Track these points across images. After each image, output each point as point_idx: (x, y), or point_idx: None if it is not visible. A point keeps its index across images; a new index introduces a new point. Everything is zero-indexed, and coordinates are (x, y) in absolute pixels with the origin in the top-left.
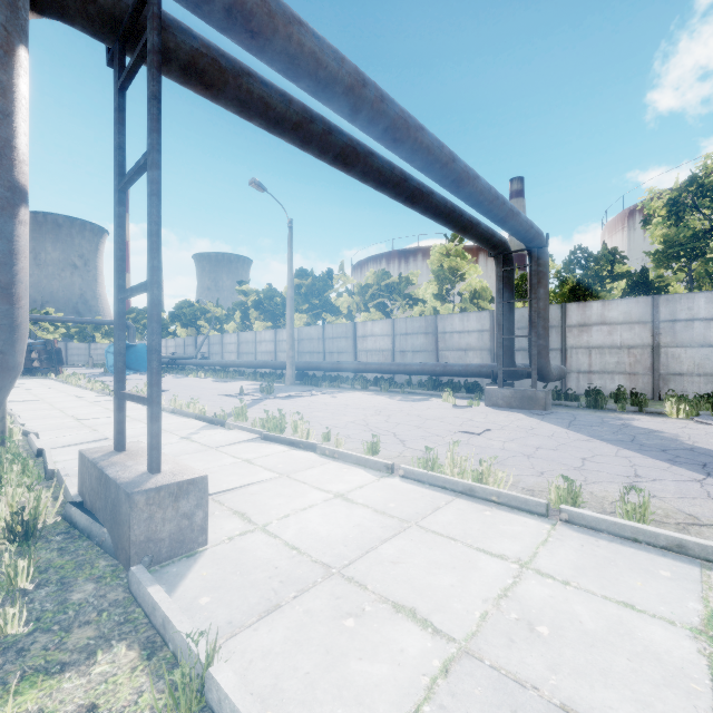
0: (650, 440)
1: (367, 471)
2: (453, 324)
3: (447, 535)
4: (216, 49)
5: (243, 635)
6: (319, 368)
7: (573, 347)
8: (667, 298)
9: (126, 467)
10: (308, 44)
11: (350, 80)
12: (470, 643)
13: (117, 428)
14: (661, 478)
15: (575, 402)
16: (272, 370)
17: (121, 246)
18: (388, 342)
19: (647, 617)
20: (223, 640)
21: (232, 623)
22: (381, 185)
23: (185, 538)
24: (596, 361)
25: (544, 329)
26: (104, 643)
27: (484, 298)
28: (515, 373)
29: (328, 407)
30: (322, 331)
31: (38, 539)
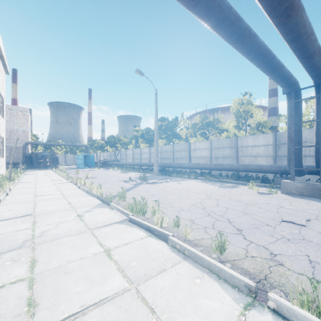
0: None
1: (223, 288)
2: (248, 142)
3: None
4: None
5: None
6: (171, 166)
7: None
8: None
9: None
10: None
11: None
12: None
13: None
14: None
15: None
16: (148, 167)
17: None
18: (208, 152)
19: None
20: None
21: None
22: (220, 23)
23: None
24: None
25: None
26: None
27: (265, 126)
28: (302, 171)
29: (176, 190)
30: (172, 147)
31: None
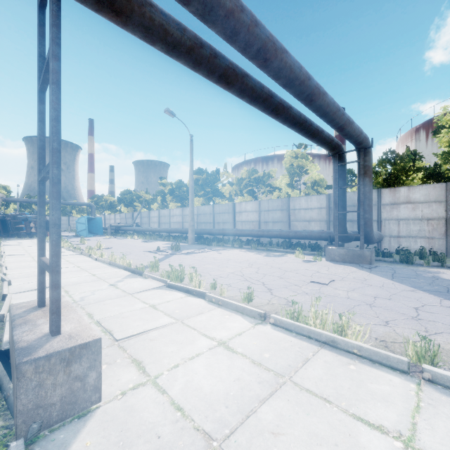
0: None
1: (244, 318)
2: (301, 204)
3: (320, 395)
4: None
5: None
6: (210, 233)
7: (386, 219)
8: None
9: (34, 326)
10: None
11: (231, 5)
12: None
13: (38, 288)
14: None
15: (391, 258)
16: (180, 234)
17: (42, 137)
18: (256, 216)
19: None
20: None
21: None
22: (254, 100)
23: (77, 399)
24: (403, 229)
25: (369, 206)
26: None
27: (321, 186)
28: (347, 238)
29: (215, 260)
30: (212, 209)
31: None
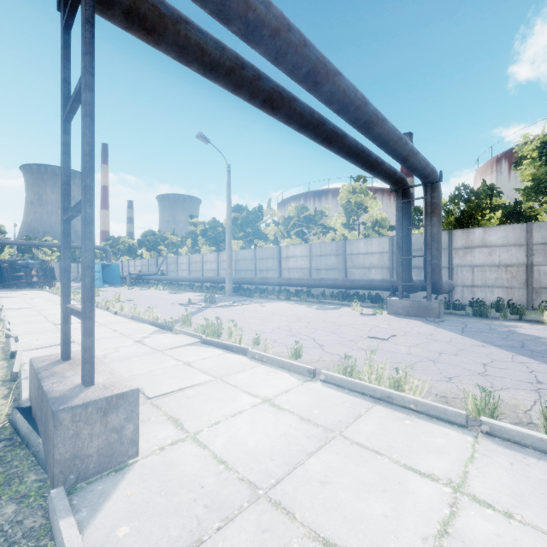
0: (538, 346)
1: (291, 375)
2: (359, 247)
3: (372, 448)
4: None
5: None
6: (251, 282)
7: (458, 265)
8: (540, 224)
9: (63, 378)
10: None
11: (276, 24)
12: None
13: (63, 338)
14: None
15: (463, 311)
16: (215, 284)
17: (67, 172)
18: (306, 262)
19: None
20: None
21: None
22: (303, 127)
23: (114, 452)
24: (478, 277)
25: (437, 250)
26: None
27: (383, 226)
28: (412, 287)
29: (258, 314)
30: (254, 253)
31: None
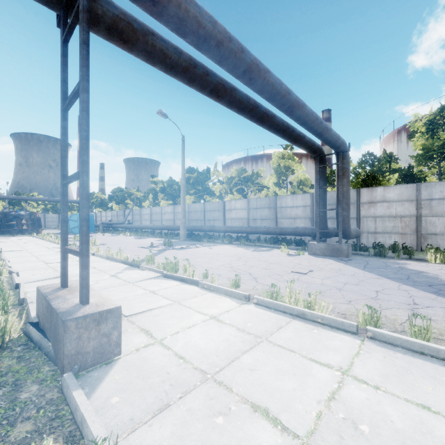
0: (419, 278)
1: (232, 300)
2: (287, 202)
3: (288, 348)
4: (130, 16)
5: (140, 430)
6: (201, 230)
7: (364, 216)
8: (426, 184)
9: (65, 299)
10: (192, 10)
11: (220, 37)
12: (310, 439)
13: (62, 272)
14: (432, 305)
15: (366, 252)
16: (172, 231)
17: (65, 148)
18: (245, 213)
19: (441, 418)
20: (125, 434)
21: (133, 419)
22: (241, 110)
23: (104, 351)
24: (379, 225)
25: (346, 205)
26: (37, 436)
27: (306, 185)
28: (327, 233)
29: (206, 255)
30: (203, 206)
31: (5, 349)
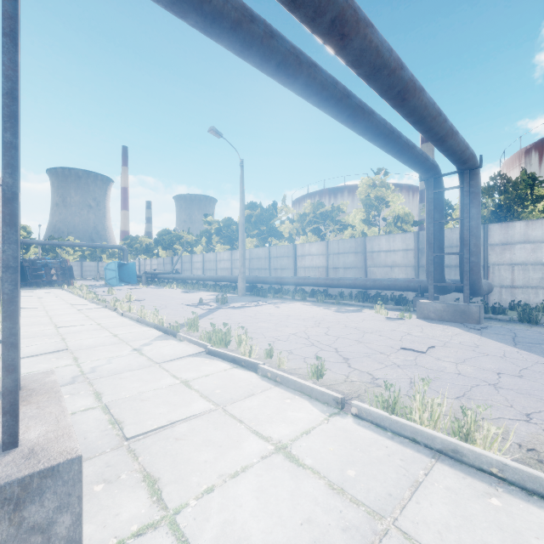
0: None
1: (312, 404)
2: (380, 244)
3: None
4: None
5: None
6: (265, 281)
7: (495, 263)
8: None
9: None
10: None
11: None
12: None
13: None
14: None
15: (506, 316)
16: (229, 283)
17: None
18: (322, 260)
19: None
20: None
21: None
22: (324, 101)
23: None
24: (519, 277)
25: (476, 246)
26: None
27: (406, 221)
28: (444, 288)
29: (272, 317)
30: (268, 251)
31: None
